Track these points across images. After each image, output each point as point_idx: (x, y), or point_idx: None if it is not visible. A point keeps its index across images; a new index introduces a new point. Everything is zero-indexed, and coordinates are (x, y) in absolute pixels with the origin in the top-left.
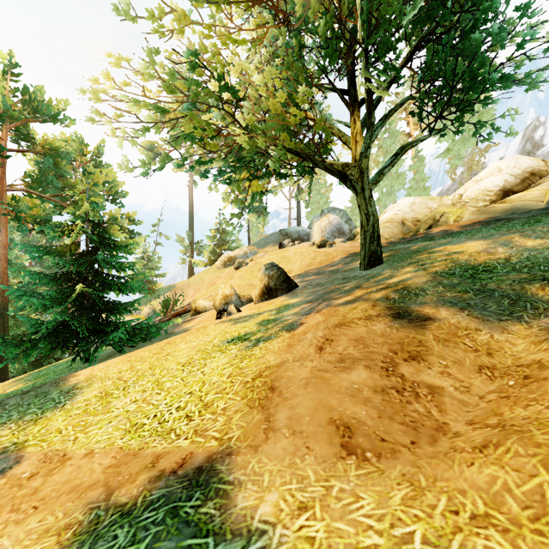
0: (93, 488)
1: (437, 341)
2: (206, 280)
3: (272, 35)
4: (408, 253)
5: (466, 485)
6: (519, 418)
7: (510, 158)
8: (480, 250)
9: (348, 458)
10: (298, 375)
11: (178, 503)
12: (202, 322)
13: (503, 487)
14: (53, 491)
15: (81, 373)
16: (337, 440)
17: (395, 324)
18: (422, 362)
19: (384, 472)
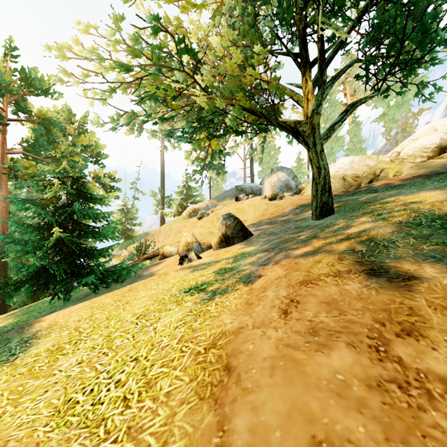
0: None
1: (434, 309)
2: (174, 229)
3: (229, 7)
4: (358, 204)
5: None
6: None
7: (445, 118)
8: (442, 199)
9: None
10: (260, 351)
11: None
12: (166, 266)
13: None
14: None
15: (47, 318)
16: None
17: (373, 284)
18: (421, 339)
19: None
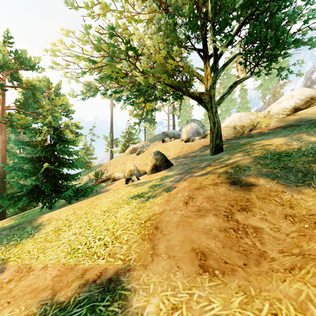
0: (45, 290)
1: (258, 199)
2: (120, 161)
3: (158, 17)
4: (238, 145)
5: (281, 295)
6: (313, 249)
7: (298, 89)
8: (282, 143)
9: (204, 274)
10: (172, 219)
11: (95, 303)
12: (117, 185)
13: (306, 298)
14: (20, 291)
15: (45, 216)
16: (196, 262)
17: (232, 188)
18: (249, 212)
19: (227, 284)
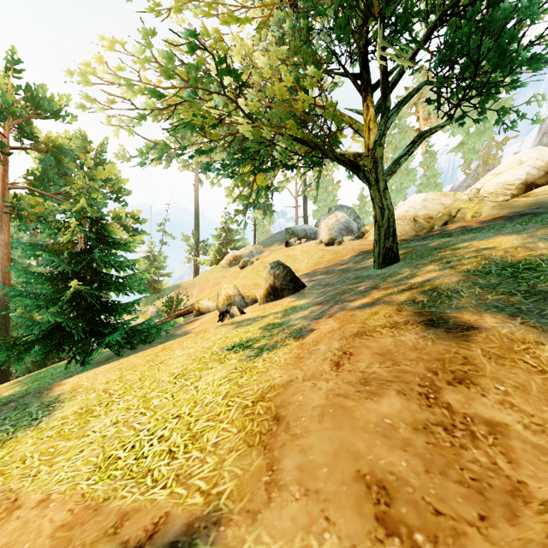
0: None
1: (488, 358)
2: (211, 280)
3: (278, 19)
4: (427, 250)
5: None
6: None
7: (532, 149)
8: (517, 245)
9: (388, 542)
10: (310, 401)
11: None
12: (204, 323)
13: None
14: None
15: (68, 382)
16: (369, 509)
17: (430, 334)
18: (472, 386)
19: None
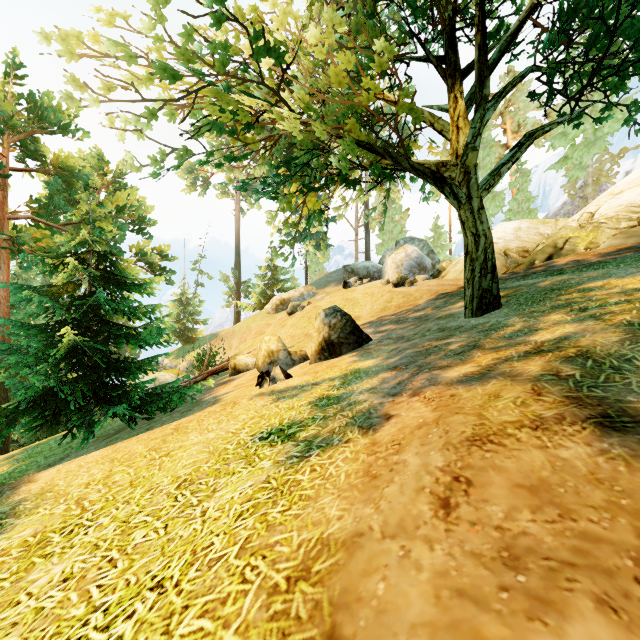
0: None
1: None
2: (253, 328)
3: None
4: (539, 292)
5: None
6: None
7: None
8: None
9: None
10: (401, 602)
11: None
12: (239, 387)
13: None
14: None
15: (42, 477)
16: None
17: (615, 447)
18: None
19: None
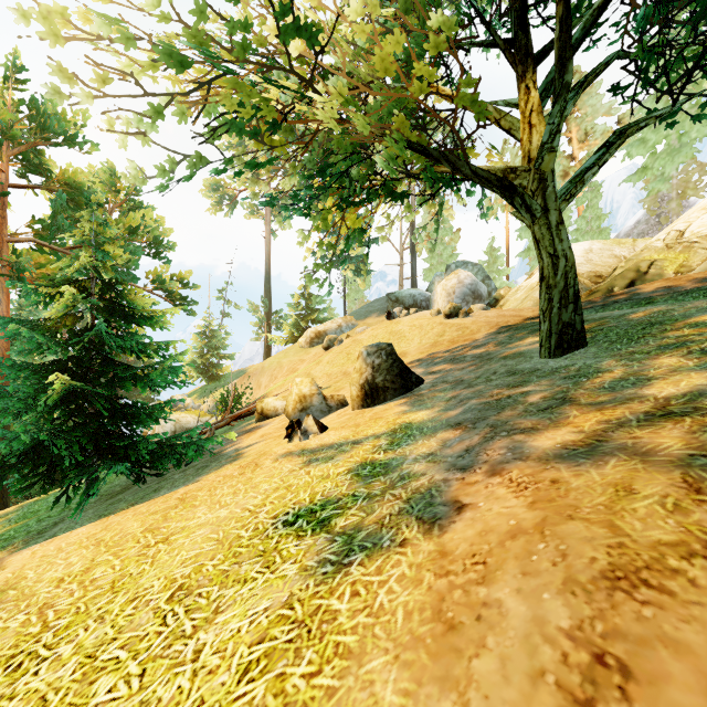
0: None
1: None
2: (285, 365)
3: None
4: (634, 326)
5: None
6: None
7: None
8: None
9: None
10: None
11: None
12: (265, 437)
13: None
14: None
15: (11, 563)
16: None
17: None
18: None
19: None
